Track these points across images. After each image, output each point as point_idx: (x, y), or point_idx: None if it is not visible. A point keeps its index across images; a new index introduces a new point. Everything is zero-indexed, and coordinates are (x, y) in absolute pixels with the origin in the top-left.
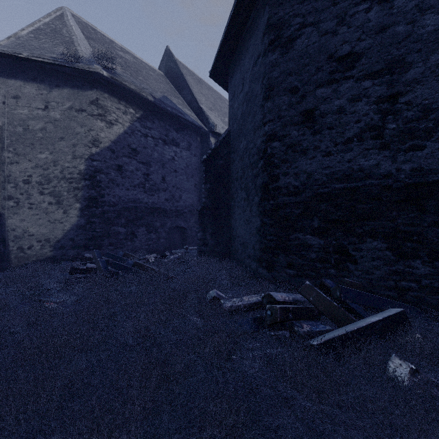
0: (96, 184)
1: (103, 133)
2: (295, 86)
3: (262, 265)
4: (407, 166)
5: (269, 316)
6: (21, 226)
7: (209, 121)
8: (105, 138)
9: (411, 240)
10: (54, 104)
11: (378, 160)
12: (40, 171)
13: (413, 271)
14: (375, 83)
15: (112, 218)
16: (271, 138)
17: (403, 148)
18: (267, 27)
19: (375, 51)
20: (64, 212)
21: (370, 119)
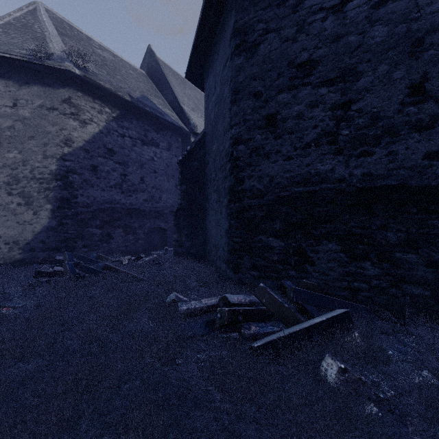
0: (68, 184)
1: (76, 132)
2: (259, 91)
3: (229, 266)
4: (359, 171)
5: (218, 319)
6: None
7: (190, 122)
8: (78, 138)
9: (362, 242)
10: (23, 102)
11: (333, 165)
12: (8, 171)
13: (364, 273)
14: (330, 90)
15: (86, 219)
16: (237, 141)
17: (355, 154)
18: (233, 32)
19: (330, 59)
20: (34, 214)
21: (326, 124)
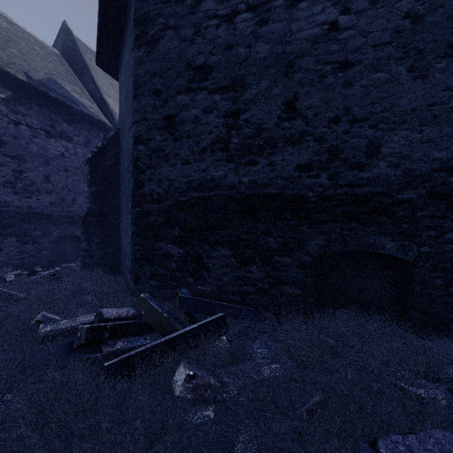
0: None
1: None
2: (159, 89)
3: (132, 277)
4: (246, 179)
5: (78, 338)
6: None
7: (114, 117)
8: None
9: (249, 247)
10: None
11: (226, 172)
12: None
13: (251, 276)
14: (223, 98)
15: None
16: (137, 140)
17: (243, 162)
18: (134, 20)
19: (223, 67)
20: None
21: (220, 131)
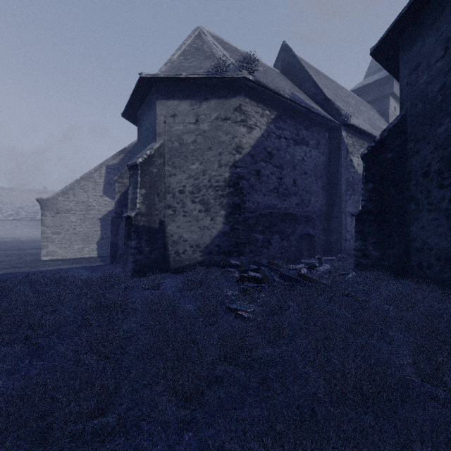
0: (239, 190)
1: (244, 139)
2: None
3: None
4: None
5: None
6: (177, 232)
7: (341, 113)
8: (246, 144)
9: None
10: (203, 117)
11: None
12: (192, 181)
13: None
14: None
15: (251, 225)
16: None
17: None
18: None
19: None
20: (211, 220)
21: None
